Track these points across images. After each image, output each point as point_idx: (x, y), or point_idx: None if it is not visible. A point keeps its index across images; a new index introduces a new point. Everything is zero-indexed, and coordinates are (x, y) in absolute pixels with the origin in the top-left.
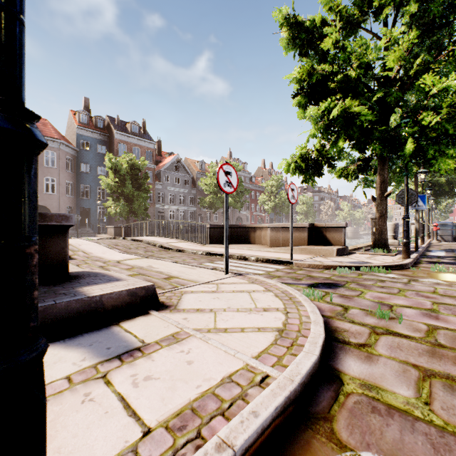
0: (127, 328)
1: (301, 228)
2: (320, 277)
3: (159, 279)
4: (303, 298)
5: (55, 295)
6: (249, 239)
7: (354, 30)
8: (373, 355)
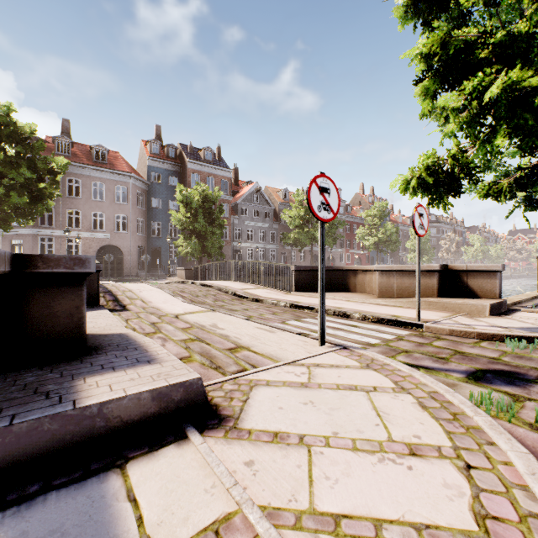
0: (135, 483)
1: (426, 272)
2: (480, 356)
3: (222, 351)
4: (484, 419)
5: (30, 397)
6: (347, 286)
7: None
8: None
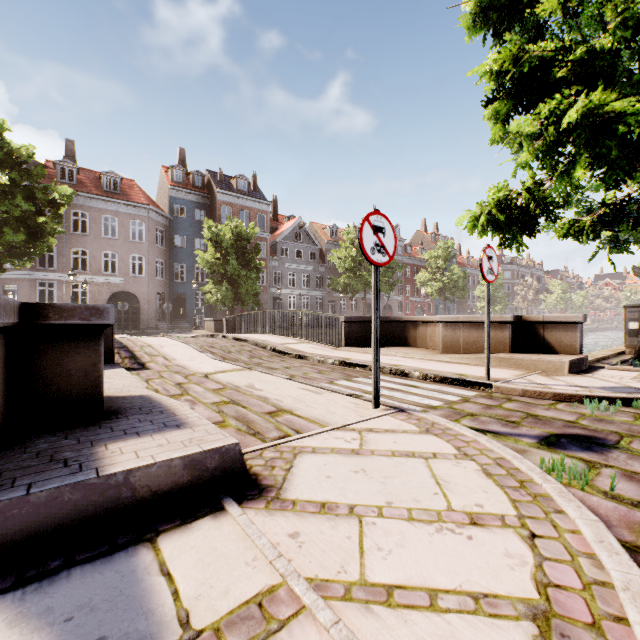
0: (168, 556)
1: (497, 323)
2: (555, 420)
3: (260, 415)
4: (553, 486)
5: (46, 465)
6: (406, 340)
7: None
8: None
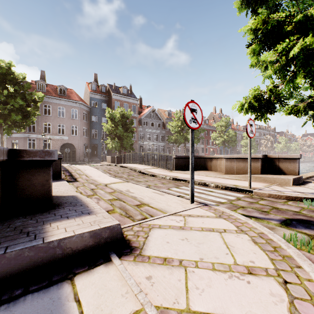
0: (79, 289)
1: (254, 159)
2: (288, 210)
3: (132, 206)
4: (293, 251)
5: (17, 235)
6: (206, 167)
7: None
8: None
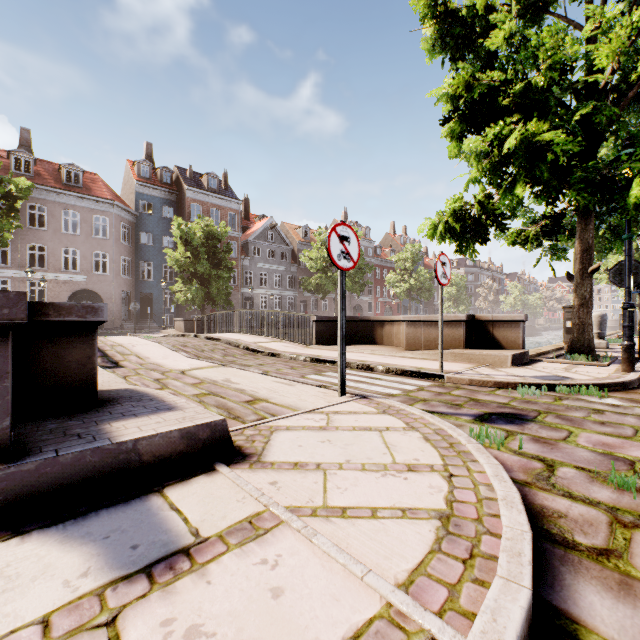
0: (175, 500)
1: (453, 322)
2: (491, 402)
3: (239, 403)
4: (473, 445)
5: (63, 438)
6: (373, 338)
7: (537, 18)
8: (633, 579)
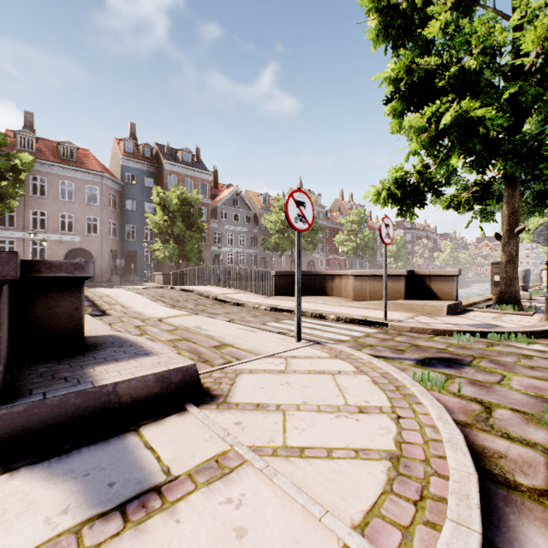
0: (150, 438)
1: (395, 276)
2: (431, 348)
3: (208, 348)
4: (417, 388)
5: (51, 381)
6: (325, 290)
7: (469, 10)
8: None
